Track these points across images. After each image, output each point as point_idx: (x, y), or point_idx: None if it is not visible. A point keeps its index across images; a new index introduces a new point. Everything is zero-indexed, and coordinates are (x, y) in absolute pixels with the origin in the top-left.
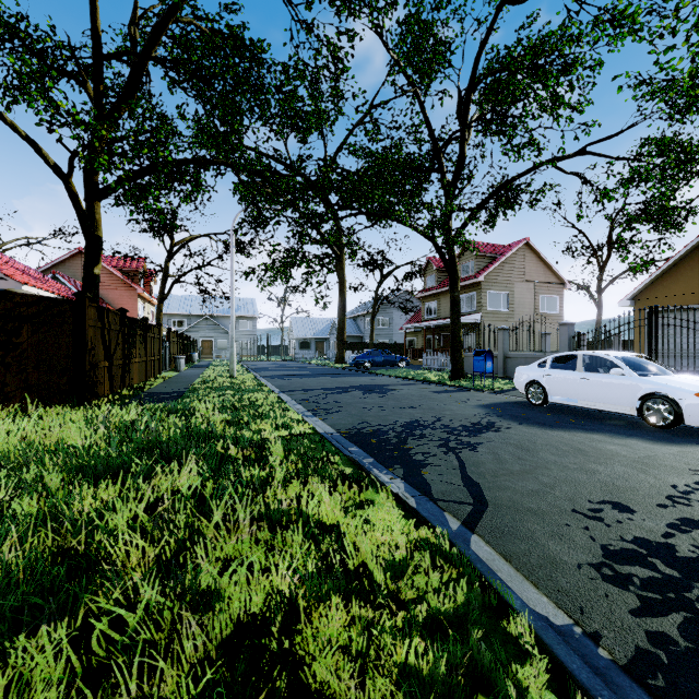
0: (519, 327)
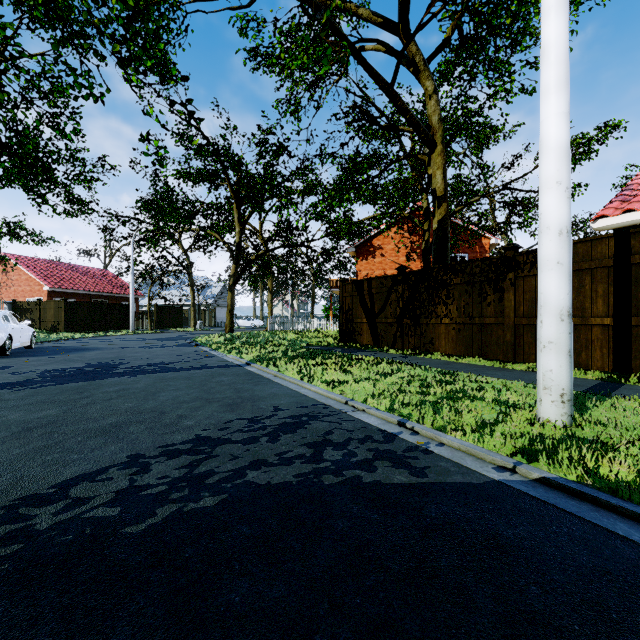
0: None
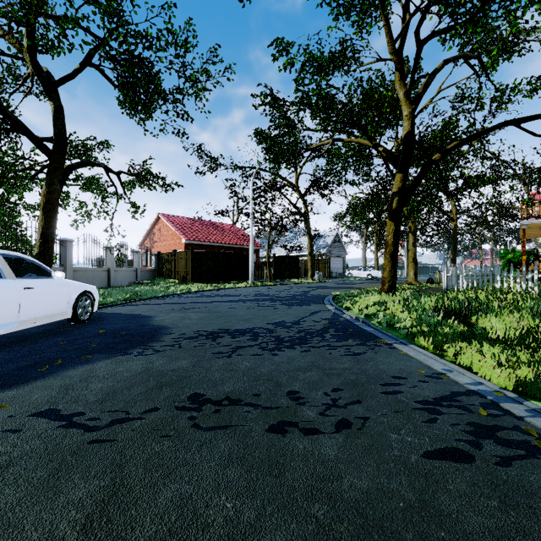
0: None
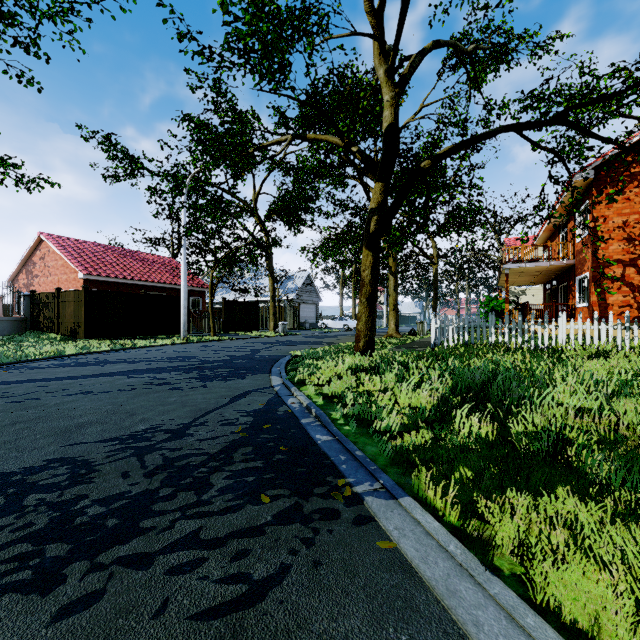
0: None
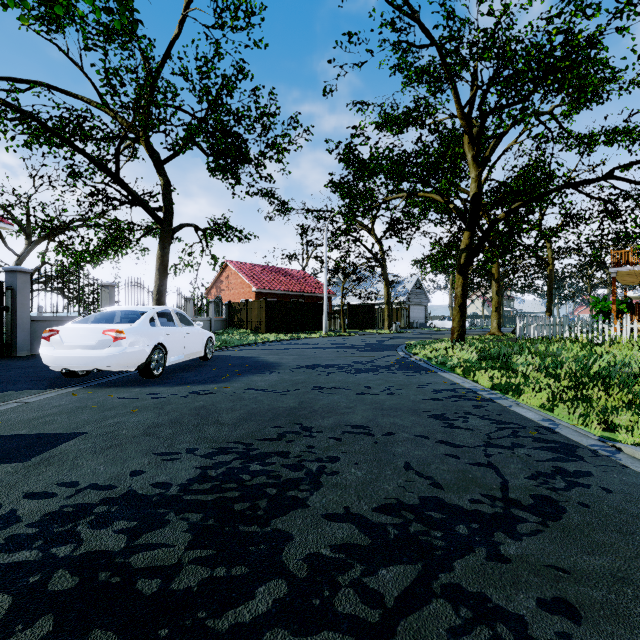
0: None
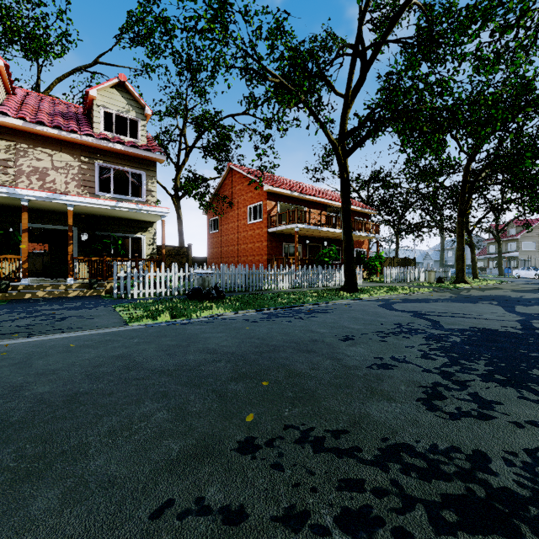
0: (527, 259)
